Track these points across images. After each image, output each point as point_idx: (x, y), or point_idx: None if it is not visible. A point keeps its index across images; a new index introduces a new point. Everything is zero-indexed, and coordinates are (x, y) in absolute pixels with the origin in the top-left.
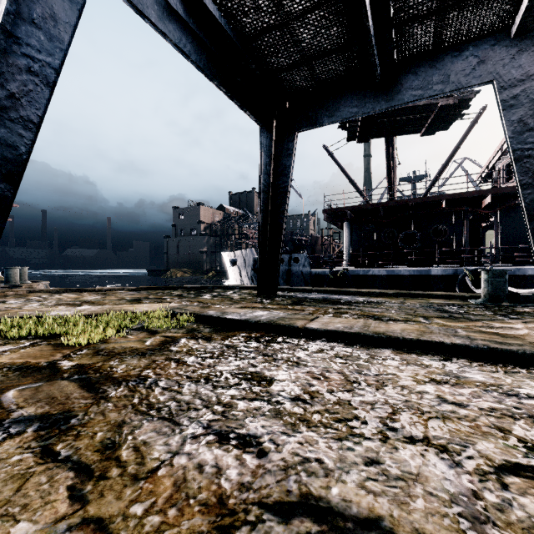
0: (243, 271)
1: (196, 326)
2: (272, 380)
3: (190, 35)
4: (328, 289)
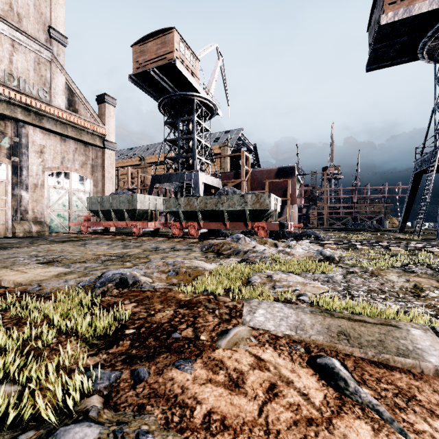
0: None
1: None
2: None
3: None
4: None
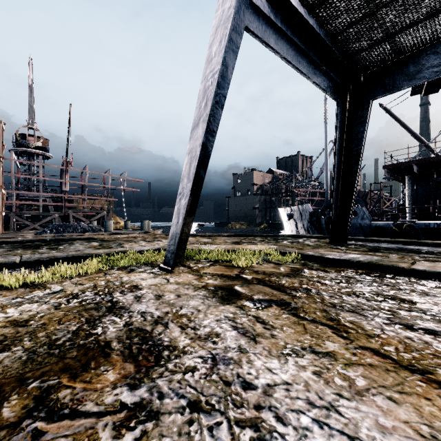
0: (299, 223)
1: (304, 262)
2: (412, 301)
3: (293, 47)
4: (398, 239)
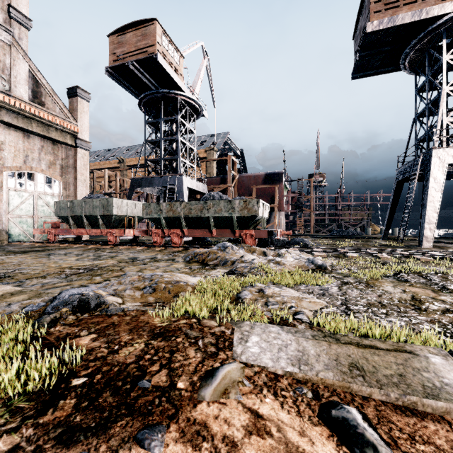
0: None
1: None
2: None
3: None
4: None
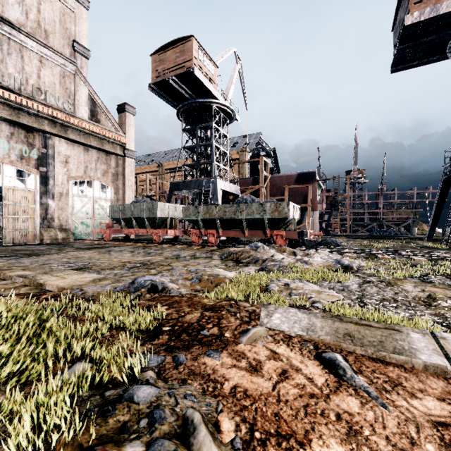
0: None
1: None
2: None
3: None
4: None
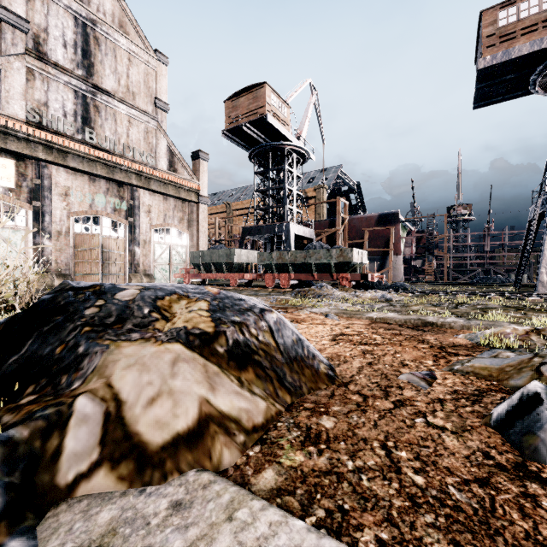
0: None
1: None
2: None
3: None
4: None
